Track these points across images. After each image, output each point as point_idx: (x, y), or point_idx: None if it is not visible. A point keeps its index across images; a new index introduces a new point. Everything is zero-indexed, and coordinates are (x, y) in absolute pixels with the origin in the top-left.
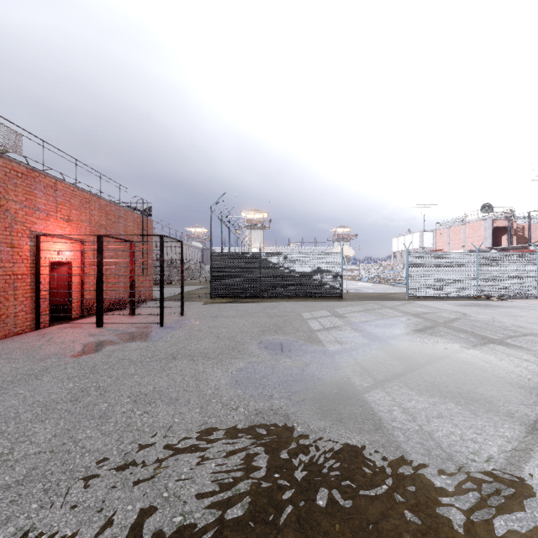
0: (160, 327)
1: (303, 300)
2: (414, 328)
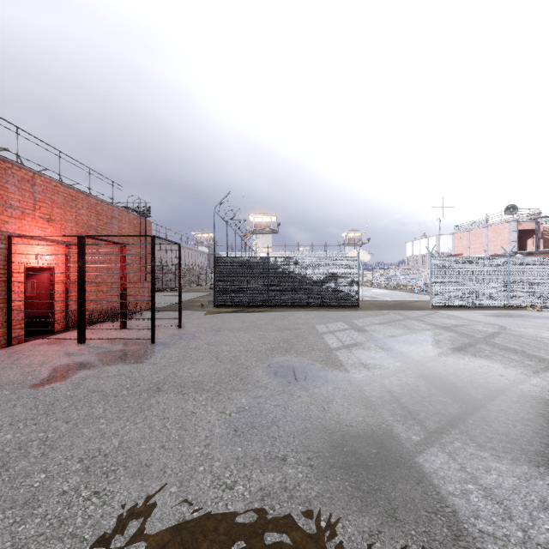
0: (151, 343)
1: (316, 309)
2: (450, 345)
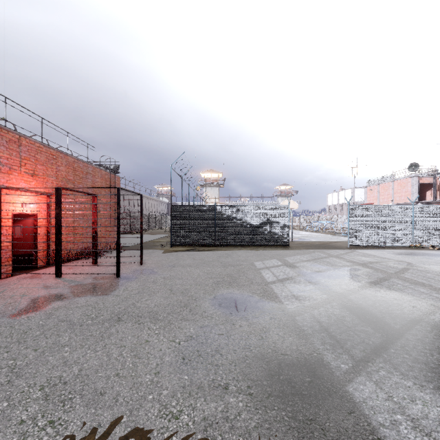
0: (116, 278)
1: (254, 248)
2: (368, 280)
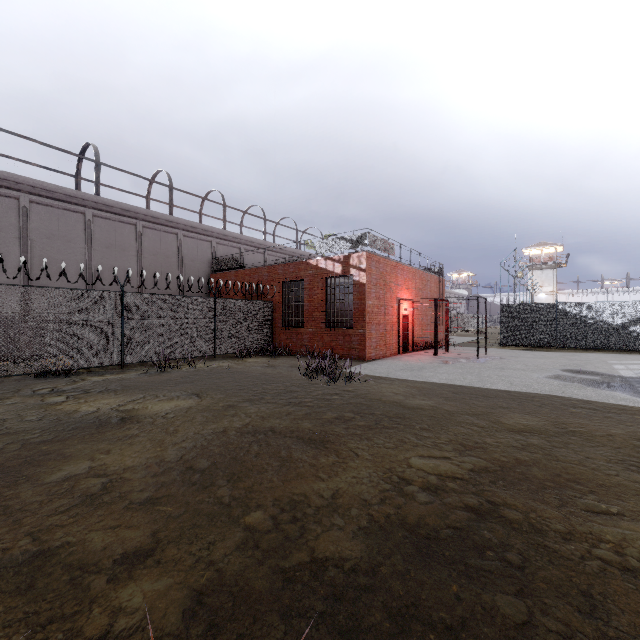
0: (476, 358)
1: (614, 352)
2: None
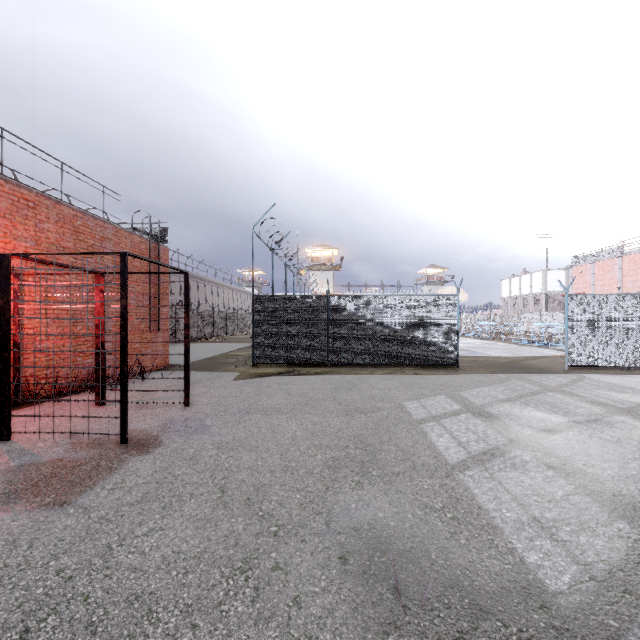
0: (119, 443)
1: (398, 371)
2: None
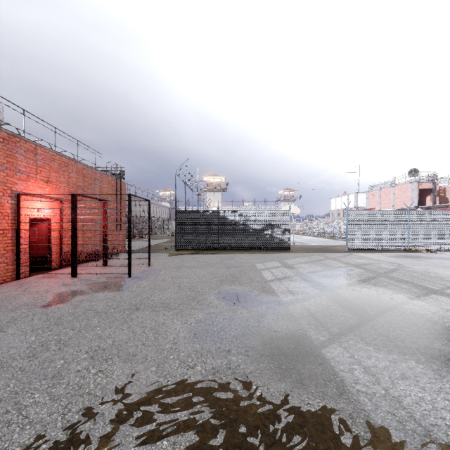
0: (128, 277)
1: (256, 252)
2: (358, 278)
